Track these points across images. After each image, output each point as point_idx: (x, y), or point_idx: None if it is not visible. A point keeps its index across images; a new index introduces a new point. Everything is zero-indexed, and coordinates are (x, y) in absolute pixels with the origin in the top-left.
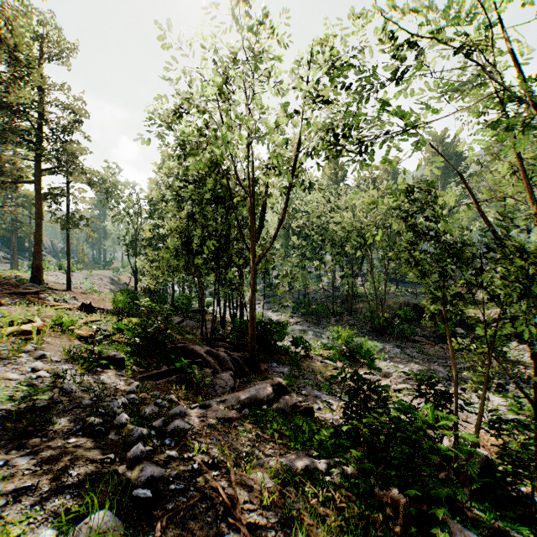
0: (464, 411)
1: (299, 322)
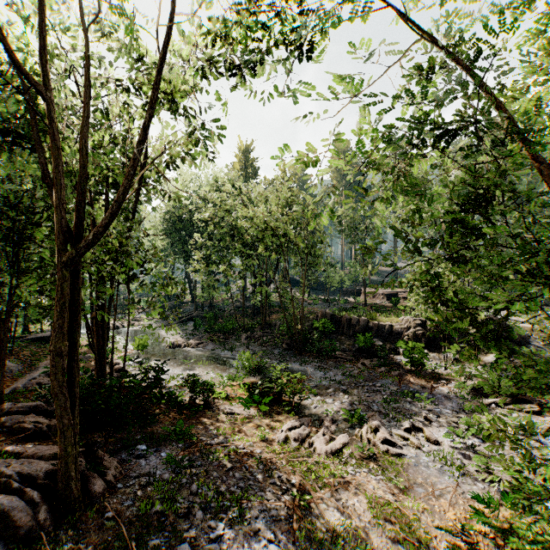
0: (423, 474)
1: (201, 343)
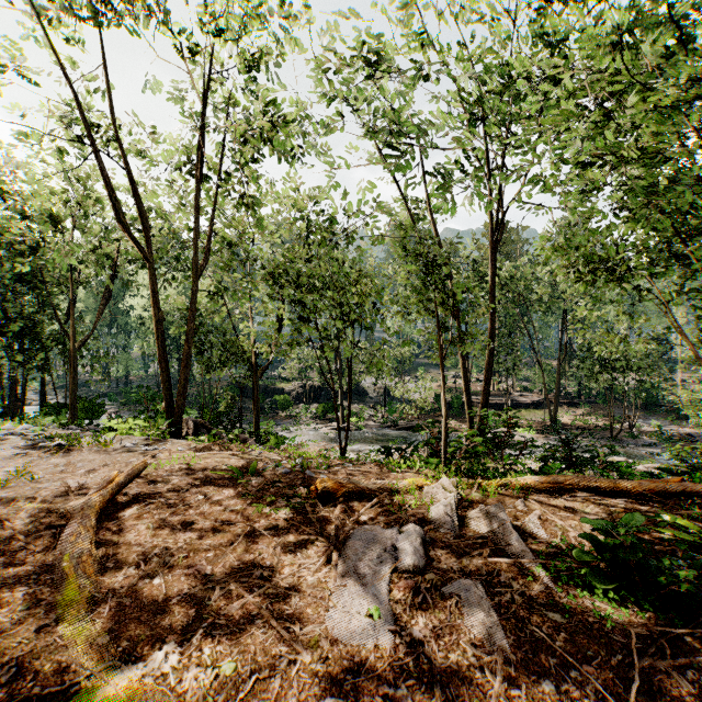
0: None
1: (118, 412)
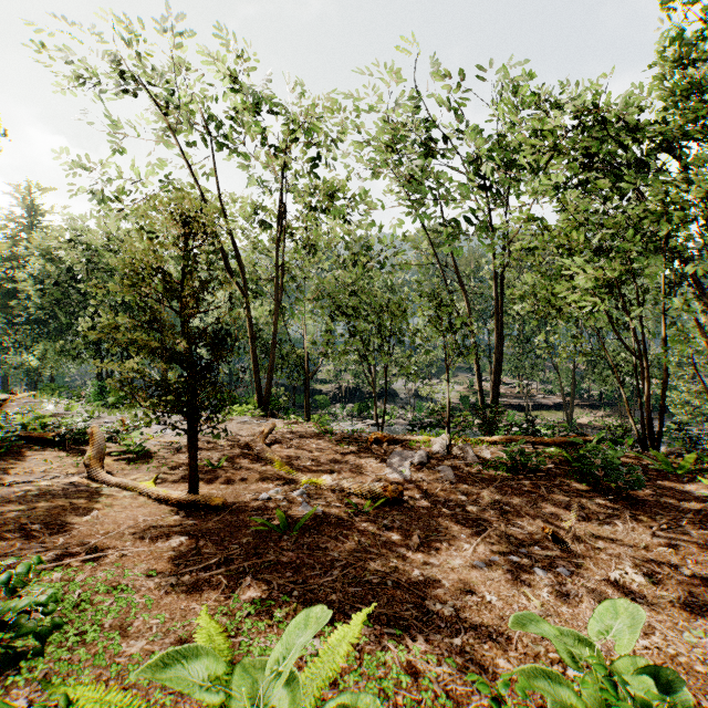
0: None
1: None
